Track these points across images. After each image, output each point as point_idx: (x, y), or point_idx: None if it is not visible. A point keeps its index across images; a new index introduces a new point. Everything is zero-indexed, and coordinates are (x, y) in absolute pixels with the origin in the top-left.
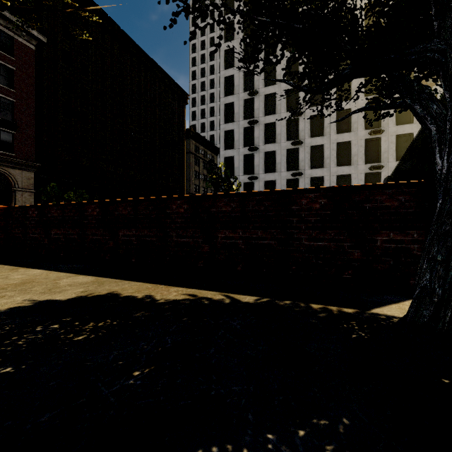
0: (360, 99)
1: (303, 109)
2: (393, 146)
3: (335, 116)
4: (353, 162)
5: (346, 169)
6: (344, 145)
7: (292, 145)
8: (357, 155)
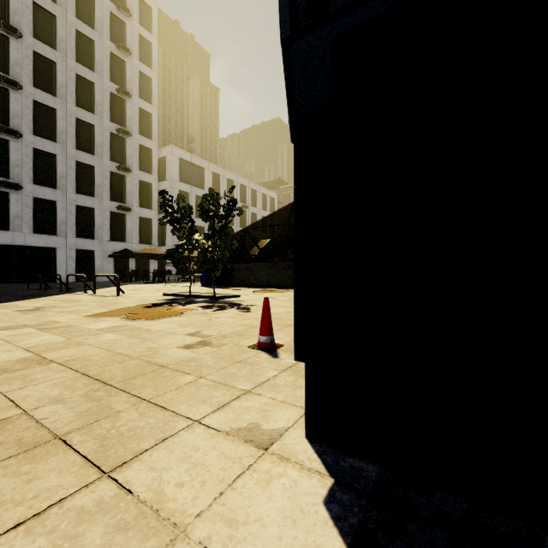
0: (106, 120)
1: (19, 81)
2: (137, 190)
3: (74, 123)
4: (98, 193)
5: (89, 201)
6: (85, 167)
7: (1, 131)
8: (102, 187)
